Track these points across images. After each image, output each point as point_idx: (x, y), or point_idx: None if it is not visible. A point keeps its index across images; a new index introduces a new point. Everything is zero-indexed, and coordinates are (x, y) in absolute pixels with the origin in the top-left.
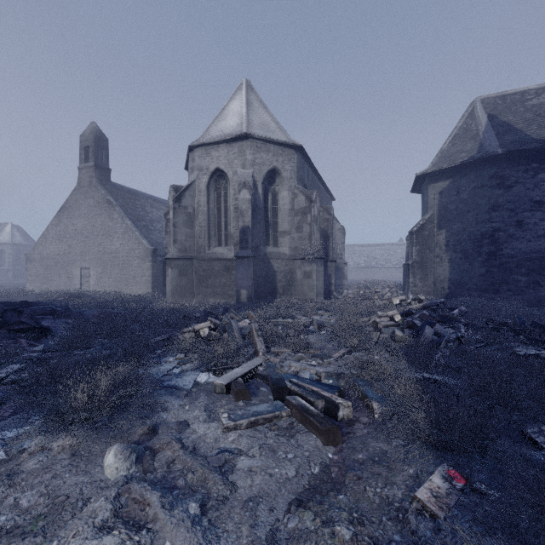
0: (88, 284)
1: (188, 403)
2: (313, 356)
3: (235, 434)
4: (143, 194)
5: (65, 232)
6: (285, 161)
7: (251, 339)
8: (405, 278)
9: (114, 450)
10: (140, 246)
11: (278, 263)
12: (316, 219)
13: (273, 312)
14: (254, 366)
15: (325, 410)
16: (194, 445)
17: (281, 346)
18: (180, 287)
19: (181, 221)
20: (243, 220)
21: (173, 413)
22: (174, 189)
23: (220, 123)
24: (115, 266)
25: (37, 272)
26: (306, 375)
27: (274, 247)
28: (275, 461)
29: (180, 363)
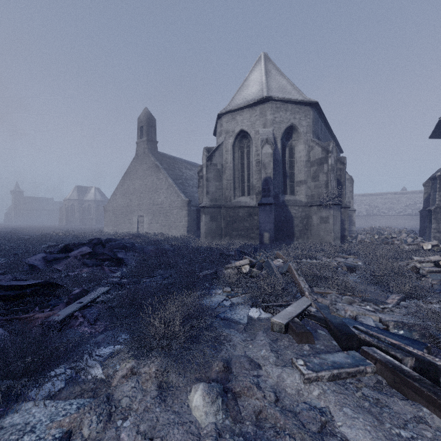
0: (143, 228)
1: (249, 339)
2: (364, 300)
3: (318, 388)
4: (179, 159)
5: (128, 190)
6: (302, 117)
7: (290, 278)
8: (422, 224)
9: (201, 391)
10: (178, 198)
11: (295, 209)
12: (332, 168)
13: (298, 253)
14: (305, 306)
15: (416, 370)
16: (275, 394)
17: (323, 286)
18: (212, 230)
19: (212, 176)
20: (266, 171)
21: (239, 349)
22: (206, 150)
23: (243, 92)
24: (161, 214)
25: (110, 219)
26: (368, 321)
27: (291, 195)
28: (388, 438)
29: (229, 296)
